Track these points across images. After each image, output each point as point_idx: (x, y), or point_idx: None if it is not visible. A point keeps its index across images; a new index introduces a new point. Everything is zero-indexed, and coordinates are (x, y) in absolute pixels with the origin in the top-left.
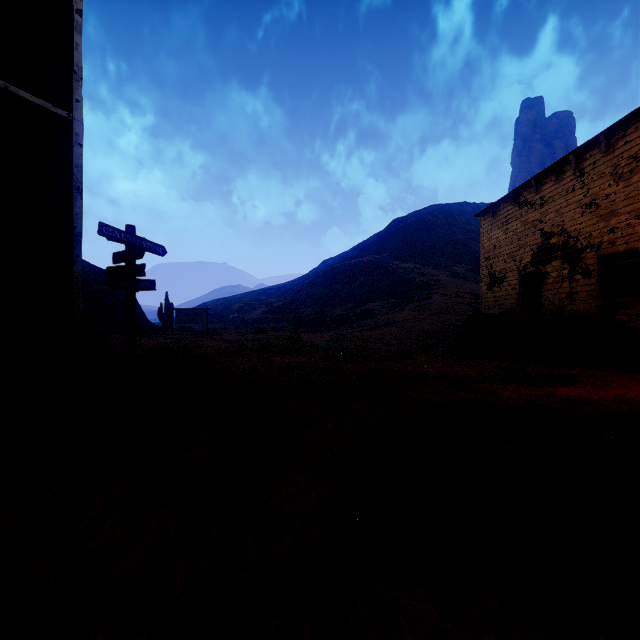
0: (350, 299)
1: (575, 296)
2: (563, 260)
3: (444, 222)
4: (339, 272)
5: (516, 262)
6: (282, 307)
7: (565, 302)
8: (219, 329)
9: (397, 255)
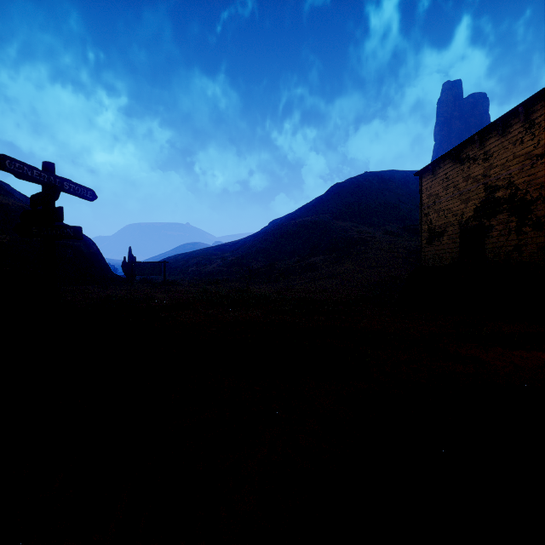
0: (295, 254)
1: (524, 248)
2: (510, 213)
3: (377, 187)
4: (286, 230)
5: (457, 216)
6: (235, 261)
7: (512, 254)
8: (178, 280)
9: (337, 215)
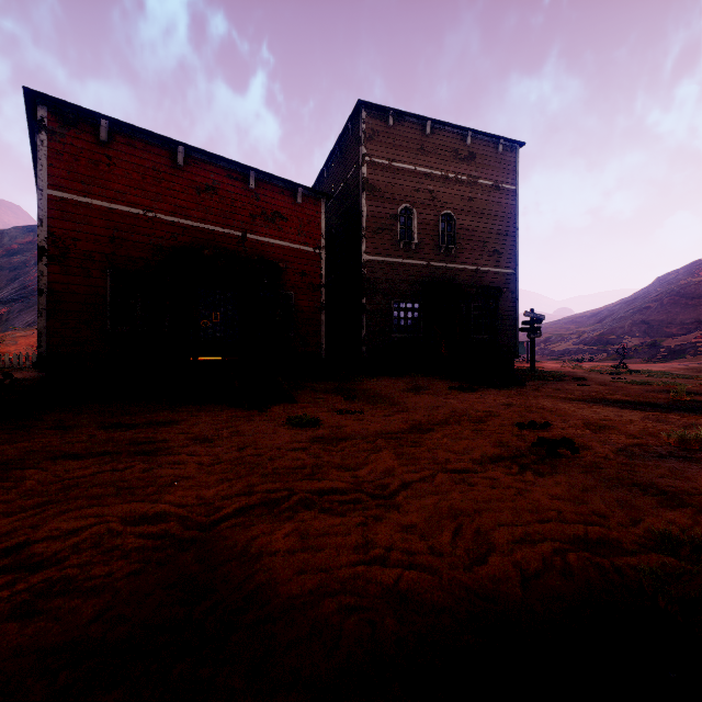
0: (699, 326)
1: None
2: None
3: None
4: (682, 293)
5: None
6: (598, 337)
7: None
8: None
9: None
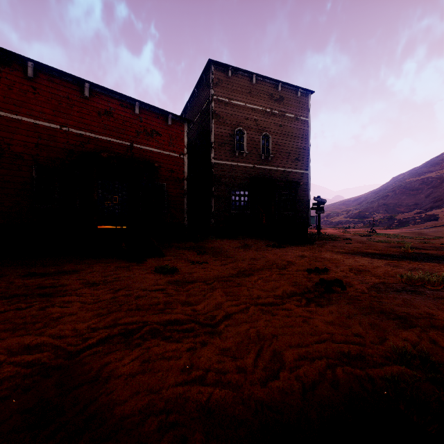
0: (417, 206)
1: None
2: None
3: None
4: (407, 187)
5: None
6: (358, 213)
7: None
8: None
9: None
